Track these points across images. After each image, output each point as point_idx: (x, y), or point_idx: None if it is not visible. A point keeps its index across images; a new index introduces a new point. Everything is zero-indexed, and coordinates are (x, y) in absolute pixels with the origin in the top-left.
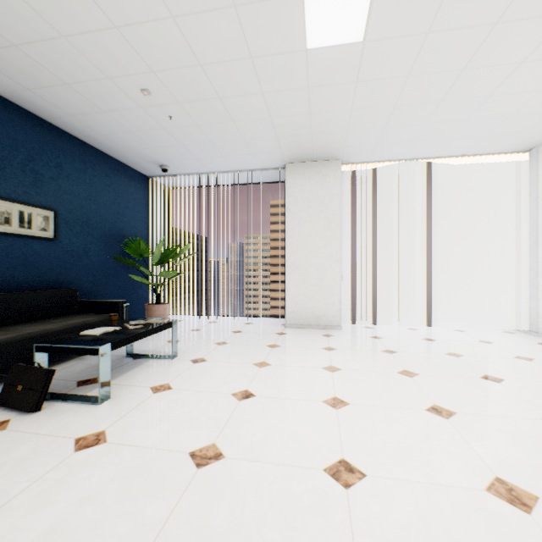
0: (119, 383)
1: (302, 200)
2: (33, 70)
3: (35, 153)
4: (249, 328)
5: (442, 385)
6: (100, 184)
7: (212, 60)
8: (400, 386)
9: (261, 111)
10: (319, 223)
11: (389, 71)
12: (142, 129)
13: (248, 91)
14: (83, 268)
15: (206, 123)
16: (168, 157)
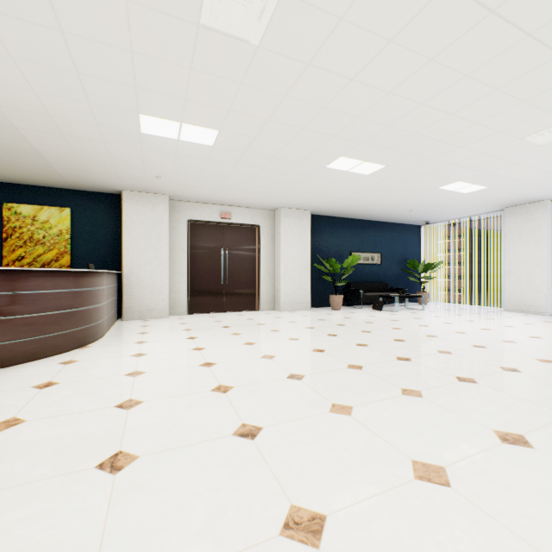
0: (401, 311)
1: (515, 230)
2: (377, 215)
3: (375, 234)
4: (475, 309)
5: (534, 326)
6: (396, 238)
7: (431, 202)
8: (509, 324)
9: (462, 203)
10: (528, 244)
11: (515, 185)
12: (412, 216)
13: (451, 202)
14: (389, 274)
15: (439, 210)
16: (427, 219)
